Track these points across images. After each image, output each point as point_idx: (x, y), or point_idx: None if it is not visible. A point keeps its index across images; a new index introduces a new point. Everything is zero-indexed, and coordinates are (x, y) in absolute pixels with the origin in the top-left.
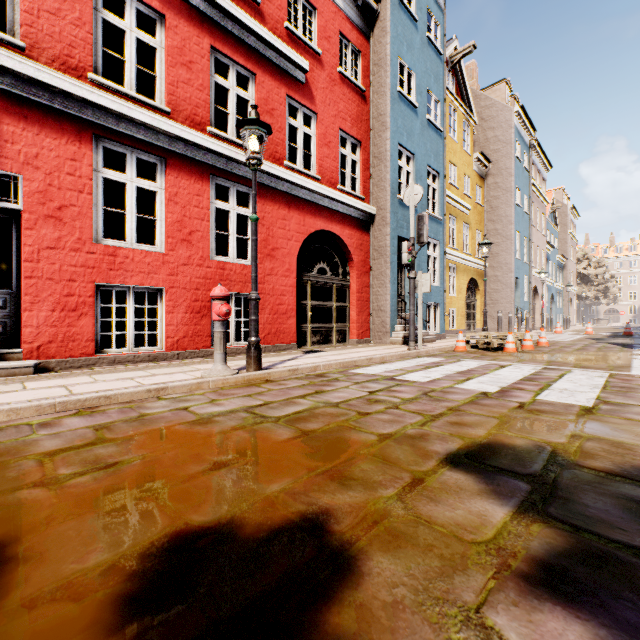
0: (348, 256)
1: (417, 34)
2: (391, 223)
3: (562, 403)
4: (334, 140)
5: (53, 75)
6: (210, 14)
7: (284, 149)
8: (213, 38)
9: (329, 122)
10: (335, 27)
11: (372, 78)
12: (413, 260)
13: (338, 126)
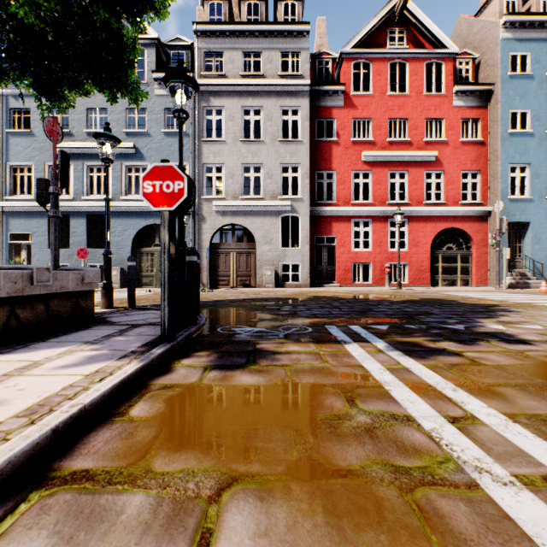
0: (469, 238)
1: (533, 82)
2: (501, 215)
3: (487, 298)
4: (456, 179)
5: (343, 208)
6: (387, 160)
7: (423, 196)
8: (389, 167)
9: (452, 171)
10: (457, 119)
11: (489, 129)
12: (497, 242)
13: (460, 170)
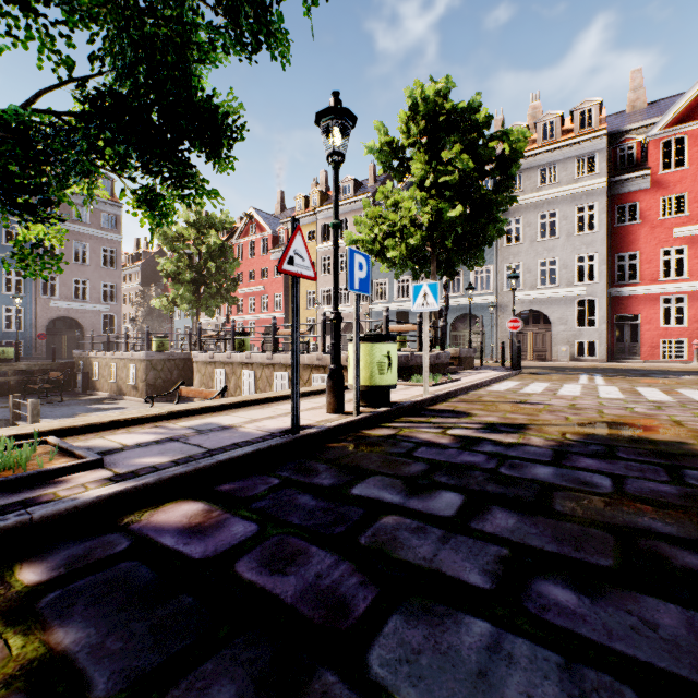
0: None
1: None
2: None
3: None
4: None
5: (647, 287)
6: None
7: None
8: None
9: None
10: None
11: None
12: None
13: None
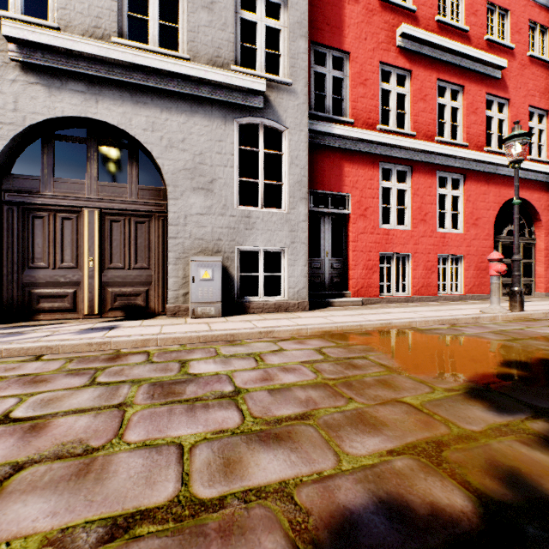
0: (534, 217)
1: None
2: None
3: None
4: (523, 117)
5: (368, 134)
6: (437, 56)
7: (484, 138)
8: (437, 72)
9: (519, 103)
10: (524, 18)
11: None
12: None
13: (527, 104)
